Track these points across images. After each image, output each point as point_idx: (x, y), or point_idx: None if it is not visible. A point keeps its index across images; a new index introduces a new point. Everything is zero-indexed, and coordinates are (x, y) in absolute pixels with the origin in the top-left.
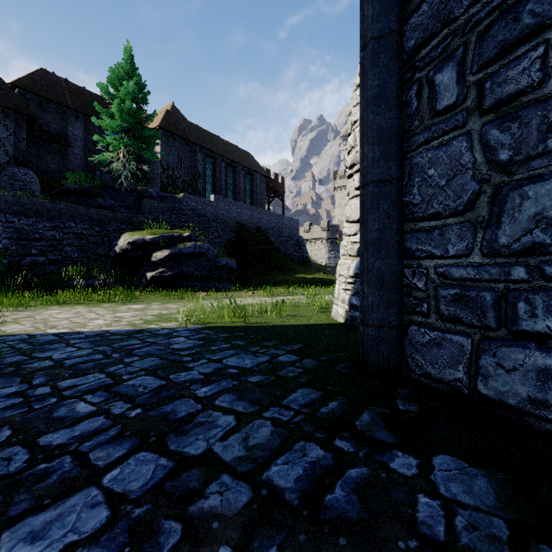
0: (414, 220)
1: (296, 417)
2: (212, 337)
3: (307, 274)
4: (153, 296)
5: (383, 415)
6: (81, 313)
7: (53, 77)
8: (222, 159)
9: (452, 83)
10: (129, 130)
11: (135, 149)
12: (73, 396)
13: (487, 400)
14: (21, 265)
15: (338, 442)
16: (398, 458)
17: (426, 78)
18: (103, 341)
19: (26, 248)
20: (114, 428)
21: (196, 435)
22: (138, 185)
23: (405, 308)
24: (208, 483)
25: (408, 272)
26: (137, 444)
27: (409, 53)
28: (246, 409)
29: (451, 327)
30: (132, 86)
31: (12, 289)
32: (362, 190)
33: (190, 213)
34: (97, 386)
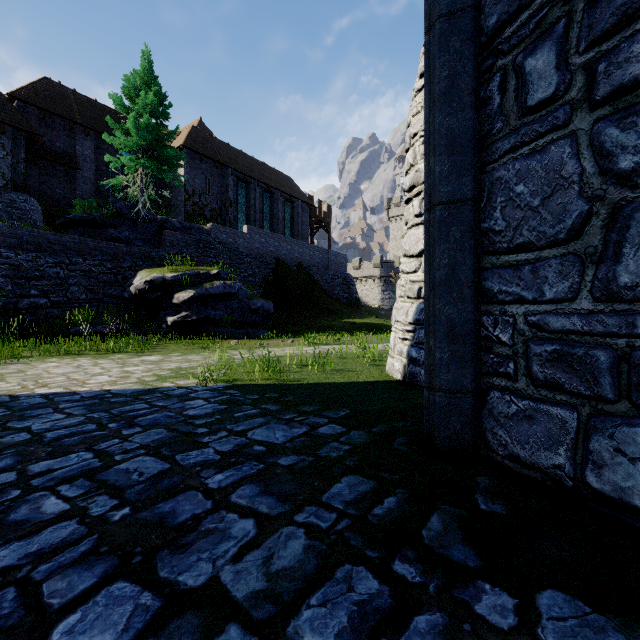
0: (496, 252)
1: (339, 522)
2: (238, 400)
3: (357, 318)
4: (173, 345)
5: (459, 519)
6: (83, 367)
7: (58, 87)
8: (257, 184)
9: (549, 68)
10: (148, 149)
11: (155, 172)
12: (44, 486)
13: (601, 498)
14: (18, 308)
15: (398, 566)
16: (486, 595)
17: (513, 64)
18: (102, 404)
19: (24, 288)
20: (87, 539)
21: (198, 553)
22: (158, 213)
23: (484, 367)
24: (206, 639)
25: (487, 321)
26: (114, 568)
27: (489, 33)
28: (271, 509)
29: (548, 395)
30: (150, 97)
31: (6, 337)
32: (427, 214)
33: (219, 247)
34: (79, 472)
